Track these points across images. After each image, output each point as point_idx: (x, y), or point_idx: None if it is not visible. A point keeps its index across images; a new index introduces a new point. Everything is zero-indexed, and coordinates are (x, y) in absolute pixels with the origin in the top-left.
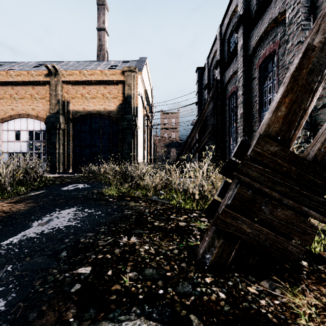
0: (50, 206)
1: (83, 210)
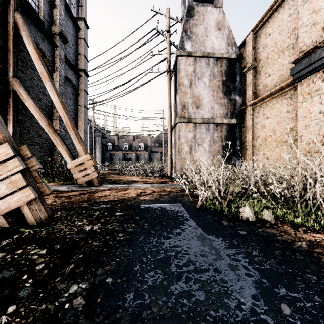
0: None
1: (203, 287)
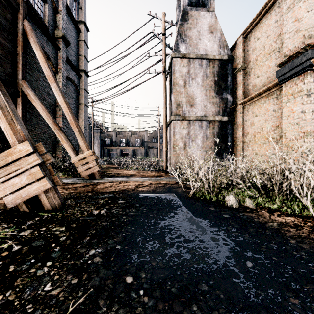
0: (313, 271)
1: (190, 251)
